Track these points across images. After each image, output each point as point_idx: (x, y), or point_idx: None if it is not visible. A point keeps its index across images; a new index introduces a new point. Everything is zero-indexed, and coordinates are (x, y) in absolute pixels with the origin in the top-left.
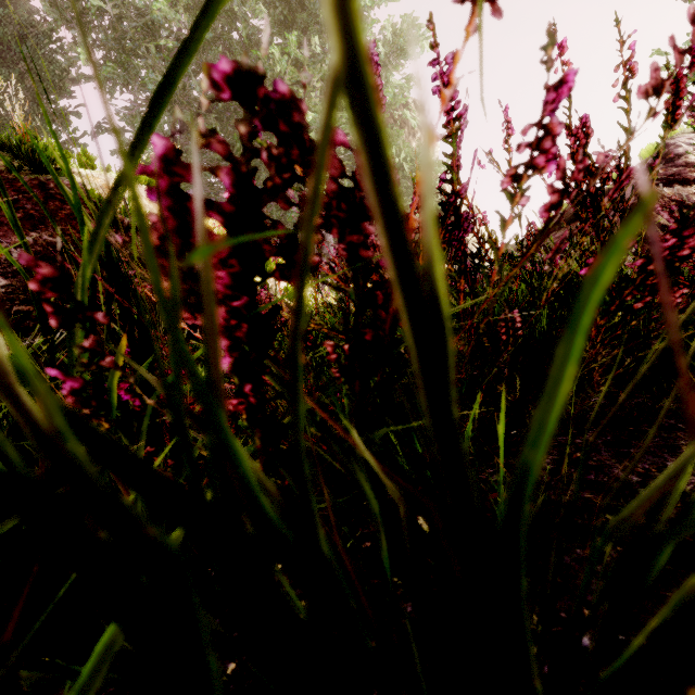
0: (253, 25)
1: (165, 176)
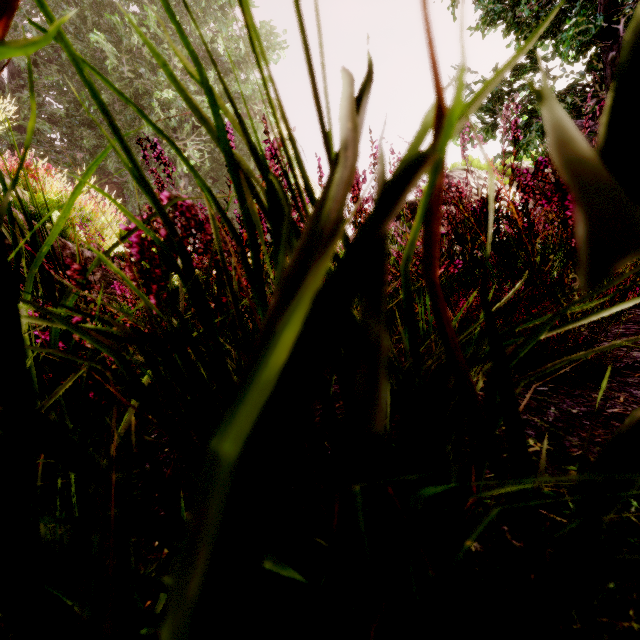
0: None
1: (136, 232)
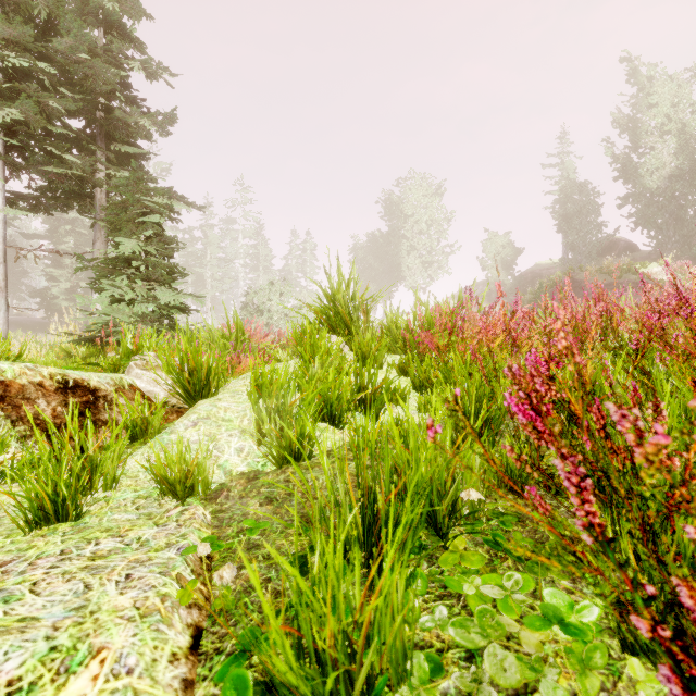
0: None
1: None
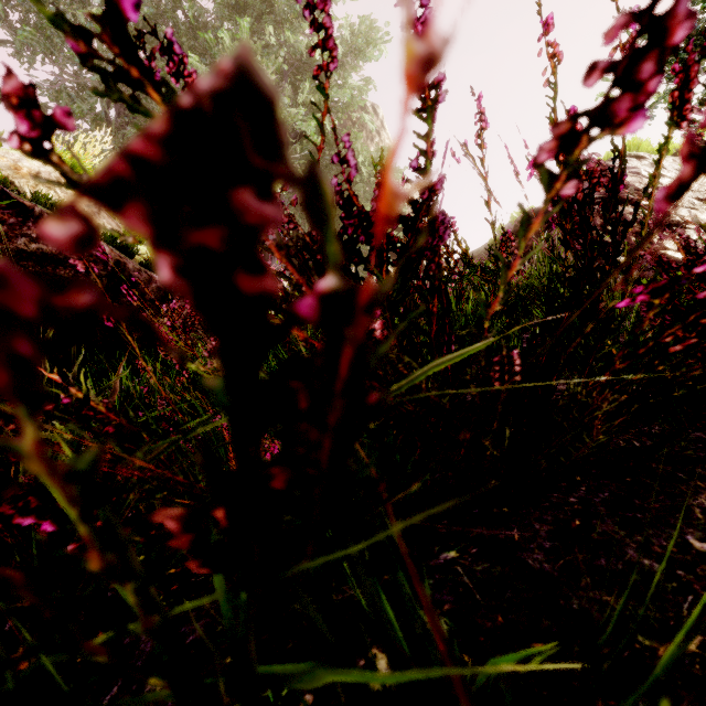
0: (201, 5)
1: None
